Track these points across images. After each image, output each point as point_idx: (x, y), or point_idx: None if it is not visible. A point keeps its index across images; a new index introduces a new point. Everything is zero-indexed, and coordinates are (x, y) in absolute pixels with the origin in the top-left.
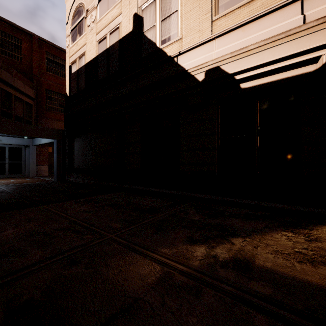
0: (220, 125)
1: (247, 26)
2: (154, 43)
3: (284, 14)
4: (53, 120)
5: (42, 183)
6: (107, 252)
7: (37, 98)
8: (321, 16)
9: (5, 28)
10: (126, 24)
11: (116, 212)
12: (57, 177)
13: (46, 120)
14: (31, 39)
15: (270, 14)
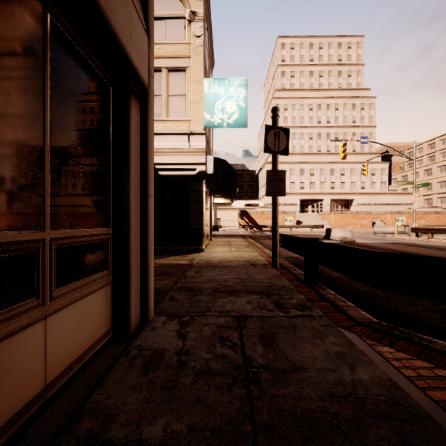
0: None
1: (162, 136)
2: None
3: (181, 139)
4: None
5: None
6: None
7: None
8: (196, 148)
9: None
10: None
11: None
12: None
13: None
14: None
15: (174, 135)
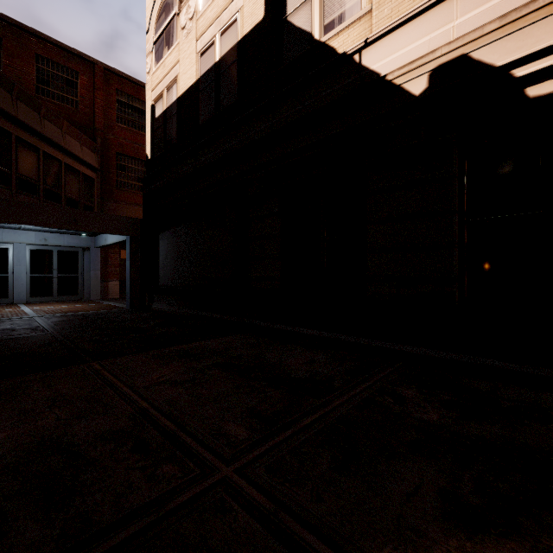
0: (466, 190)
1: None
2: (309, 33)
3: None
4: (128, 205)
5: (106, 313)
6: (216, 549)
7: (102, 168)
8: None
9: (52, 54)
10: (251, 9)
11: (236, 386)
12: (131, 301)
13: (116, 206)
14: (92, 70)
15: None
